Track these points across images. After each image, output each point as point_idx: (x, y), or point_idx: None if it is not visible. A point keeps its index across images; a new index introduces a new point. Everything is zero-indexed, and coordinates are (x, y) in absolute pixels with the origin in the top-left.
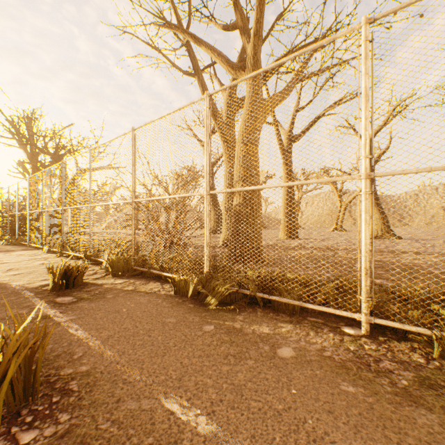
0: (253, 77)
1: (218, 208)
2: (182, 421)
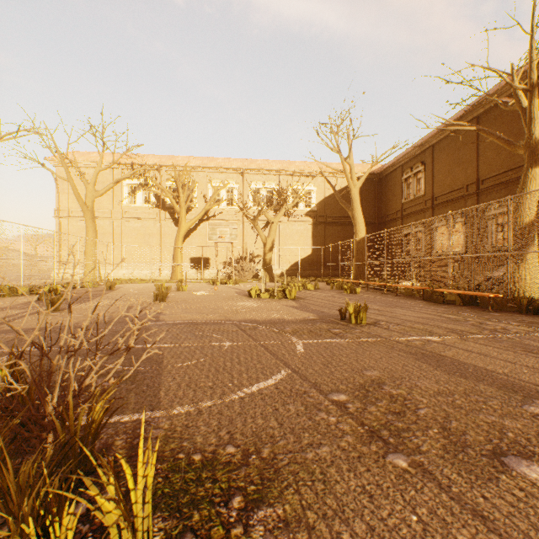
0: None
1: None
2: None
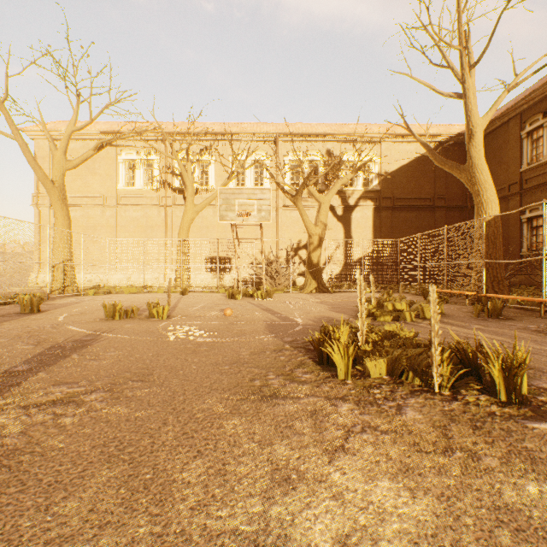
0: None
1: None
2: None
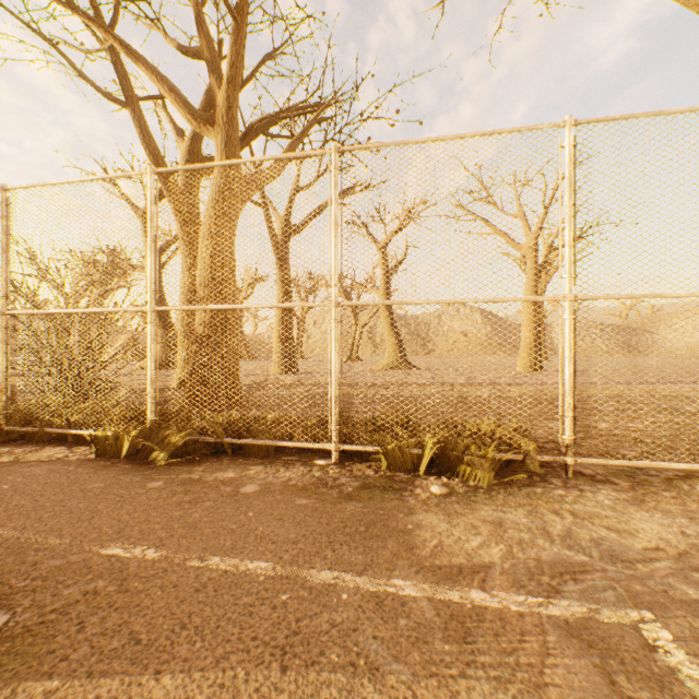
0: (227, 140)
1: (171, 326)
2: (127, 558)
